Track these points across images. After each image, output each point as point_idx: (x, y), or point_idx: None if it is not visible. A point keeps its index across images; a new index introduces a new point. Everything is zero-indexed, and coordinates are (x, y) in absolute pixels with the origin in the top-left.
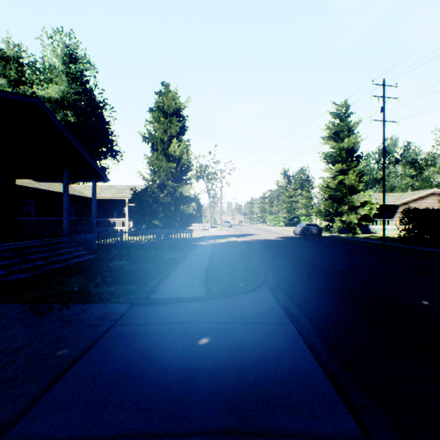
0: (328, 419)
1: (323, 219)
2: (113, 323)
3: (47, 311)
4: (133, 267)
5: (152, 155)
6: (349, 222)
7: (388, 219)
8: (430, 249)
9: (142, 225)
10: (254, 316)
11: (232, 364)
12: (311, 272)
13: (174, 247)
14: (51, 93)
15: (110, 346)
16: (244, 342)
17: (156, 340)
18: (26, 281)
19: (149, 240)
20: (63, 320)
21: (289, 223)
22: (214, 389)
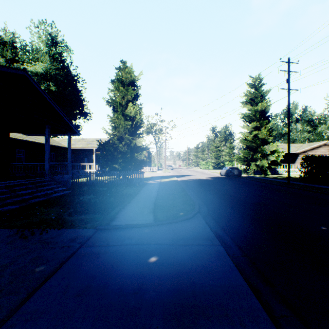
0: (254, 327)
1: (242, 164)
2: (81, 245)
3: (30, 235)
4: (98, 200)
5: (113, 115)
6: (262, 166)
7: (291, 164)
8: (324, 187)
9: (106, 168)
10: (191, 239)
11: (174, 279)
12: (235, 204)
13: (130, 185)
14: (37, 68)
15: (77, 264)
16: (184, 260)
17: (114, 259)
18: (16, 211)
19: (111, 179)
20: (42, 242)
21: (216, 166)
22: (160, 301)
